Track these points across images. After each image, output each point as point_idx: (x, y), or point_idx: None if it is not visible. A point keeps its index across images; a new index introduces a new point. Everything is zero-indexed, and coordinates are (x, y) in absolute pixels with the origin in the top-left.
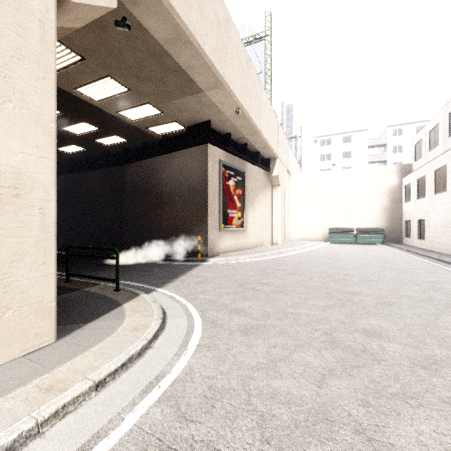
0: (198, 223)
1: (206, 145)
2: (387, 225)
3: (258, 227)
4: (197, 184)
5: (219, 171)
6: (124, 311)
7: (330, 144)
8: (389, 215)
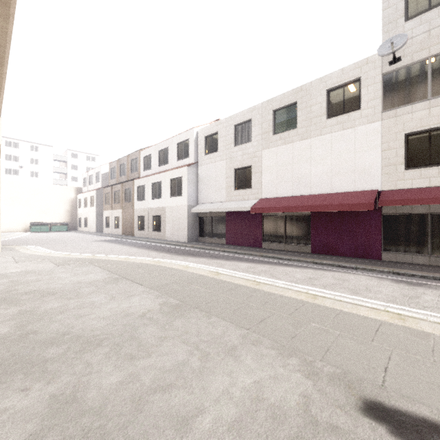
0: None
1: None
2: (70, 220)
3: None
4: None
5: None
6: None
7: (17, 147)
8: (70, 214)
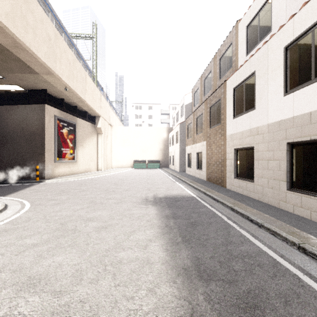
0: (37, 157)
1: (43, 105)
2: (162, 158)
3: (87, 159)
4: (37, 130)
5: (55, 123)
6: None
7: (141, 109)
8: (163, 153)
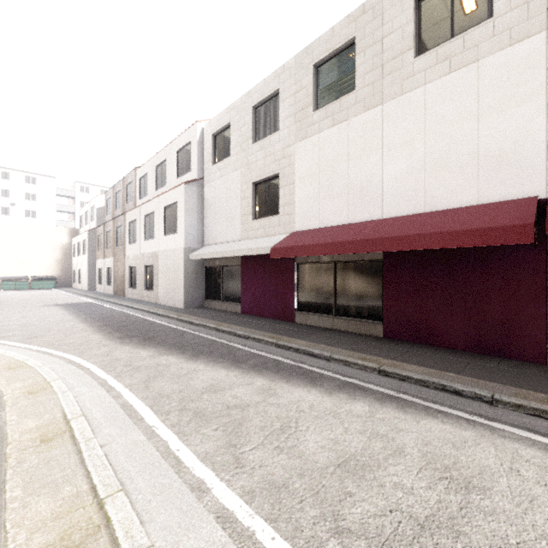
0: None
1: None
2: (61, 273)
3: None
4: None
5: None
6: None
7: (8, 178)
8: (62, 266)
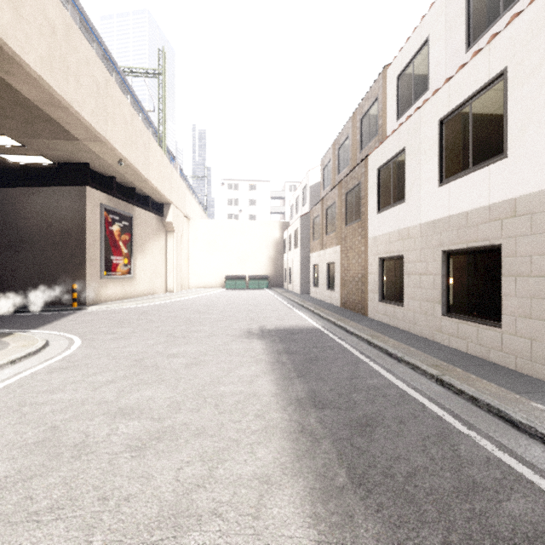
0: (73, 270)
1: (83, 187)
2: (273, 272)
3: (150, 274)
4: (72, 227)
5: (100, 216)
6: (5, 342)
7: (237, 189)
8: (274, 263)
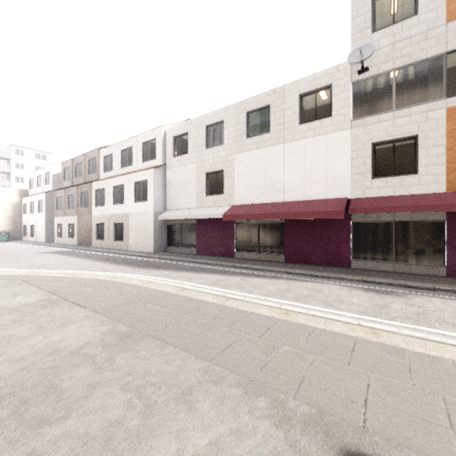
0: None
1: None
2: (11, 228)
3: None
4: None
5: None
6: None
7: None
8: (12, 221)
